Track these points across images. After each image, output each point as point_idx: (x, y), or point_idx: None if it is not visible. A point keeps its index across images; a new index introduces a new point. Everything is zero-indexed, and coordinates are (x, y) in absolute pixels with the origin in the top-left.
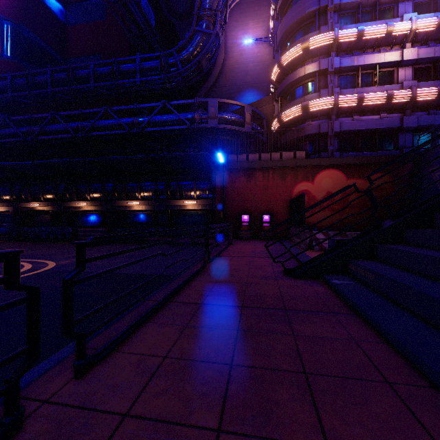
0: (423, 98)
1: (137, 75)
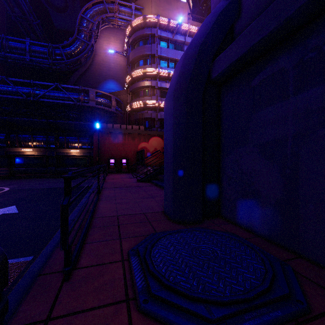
0: None
1: (26, 54)
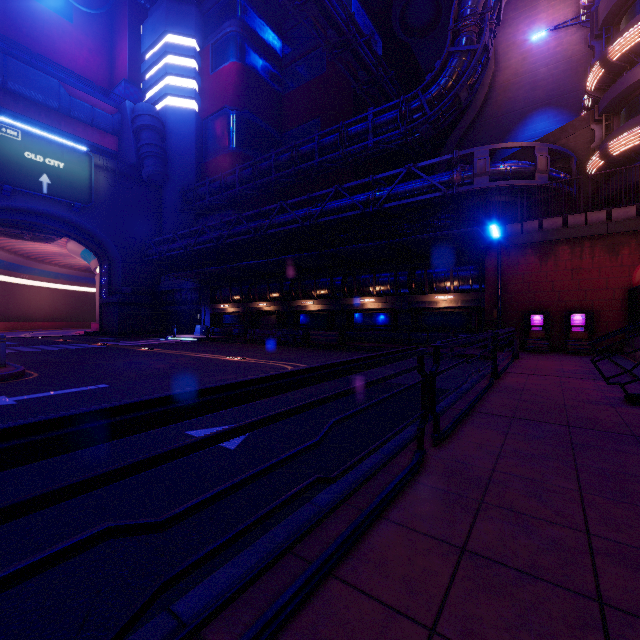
0: None
1: (369, 137)
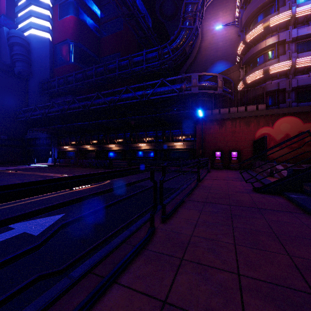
0: None
1: (143, 64)
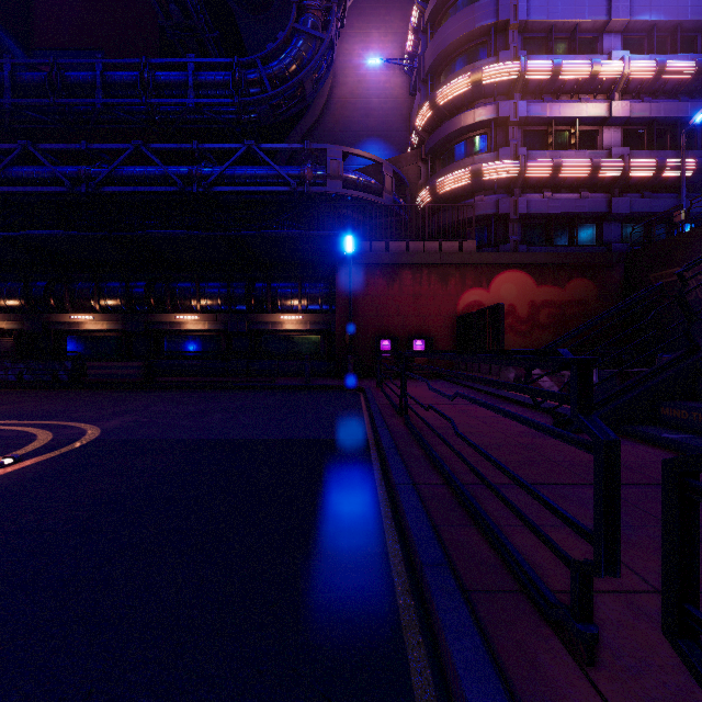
0: (637, 174)
1: (189, 93)
